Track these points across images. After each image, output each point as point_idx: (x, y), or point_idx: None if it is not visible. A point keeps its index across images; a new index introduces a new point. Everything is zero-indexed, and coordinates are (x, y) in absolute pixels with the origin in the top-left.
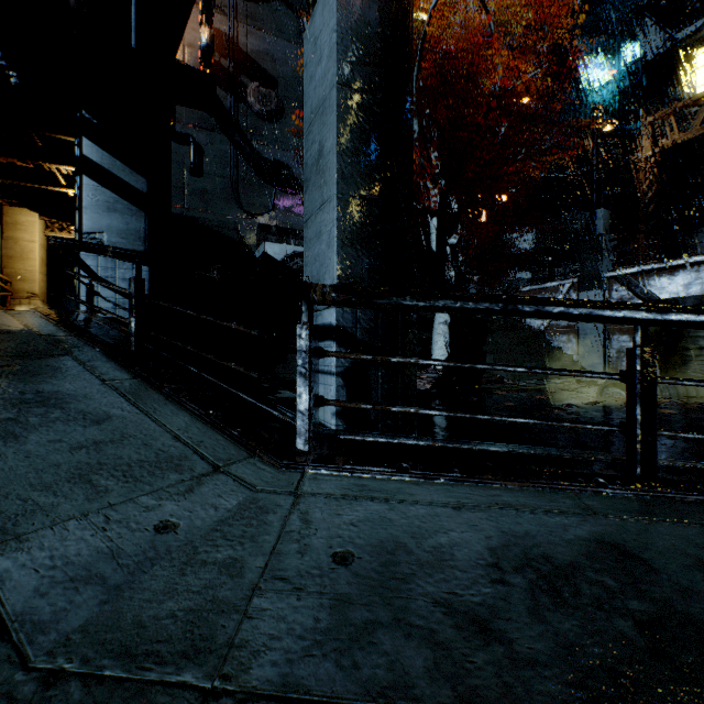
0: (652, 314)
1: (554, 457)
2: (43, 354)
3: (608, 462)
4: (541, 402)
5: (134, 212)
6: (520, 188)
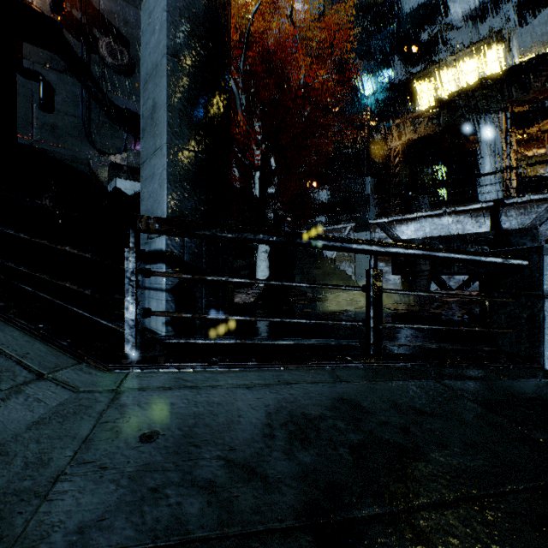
0: (379, 247)
1: (324, 345)
2: None
3: (357, 346)
4: (329, 308)
5: None
6: (321, 157)
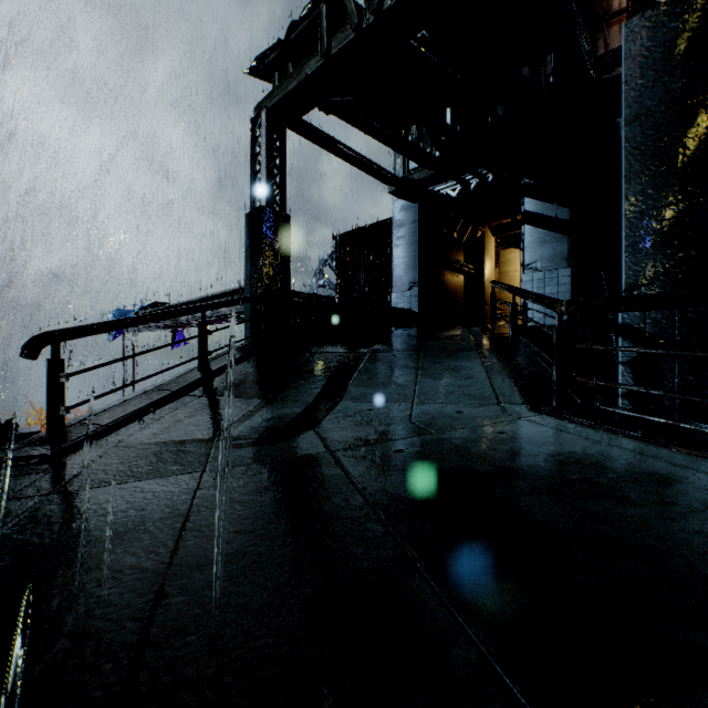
0: None
1: None
2: (467, 350)
3: None
4: None
5: (558, 239)
6: None
